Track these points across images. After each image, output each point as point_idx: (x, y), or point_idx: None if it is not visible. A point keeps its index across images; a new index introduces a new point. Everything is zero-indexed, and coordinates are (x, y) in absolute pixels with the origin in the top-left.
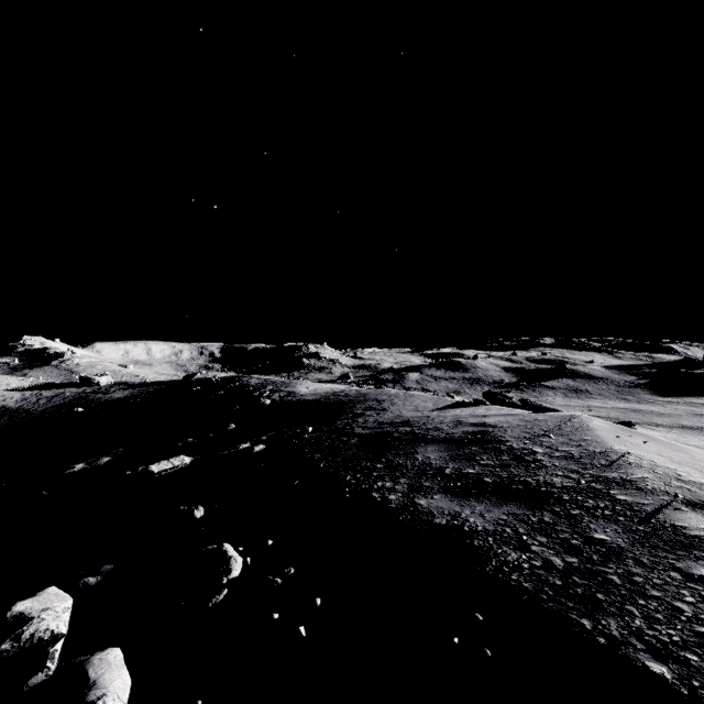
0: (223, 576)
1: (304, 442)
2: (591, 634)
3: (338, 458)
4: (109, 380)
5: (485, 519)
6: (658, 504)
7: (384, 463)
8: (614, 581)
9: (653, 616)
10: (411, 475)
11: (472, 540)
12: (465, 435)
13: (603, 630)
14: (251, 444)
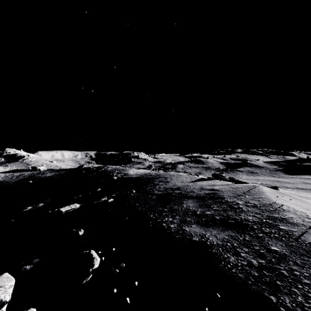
0: (90, 268)
1: (131, 197)
2: (276, 305)
3: (146, 205)
4: (44, 168)
5: (217, 238)
6: (300, 231)
7: (168, 208)
8: (284, 274)
9: (307, 295)
10: (181, 215)
11: (211, 249)
12: (205, 194)
13: (282, 303)
14: (107, 198)
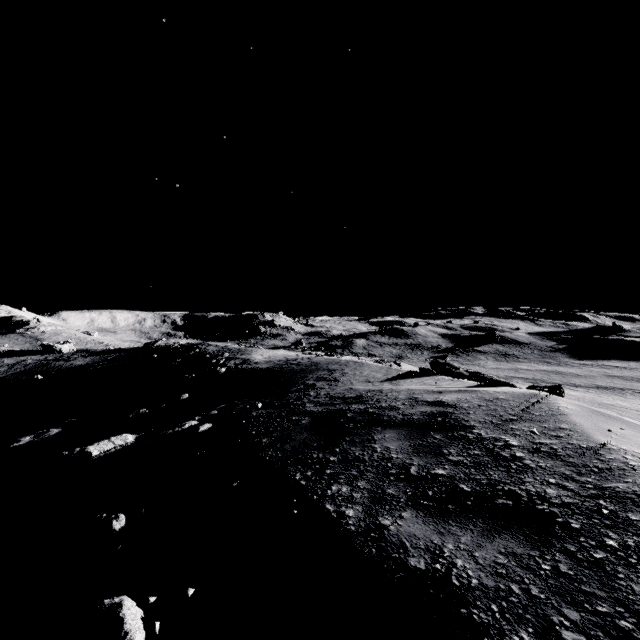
0: None
1: (252, 421)
2: None
3: (287, 445)
4: (71, 347)
5: (478, 563)
6: None
7: (338, 455)
8: None
9: None
10: (371, 476)
11: (469, 609)
12: (425, 417)
13: None
14: (199, 420)
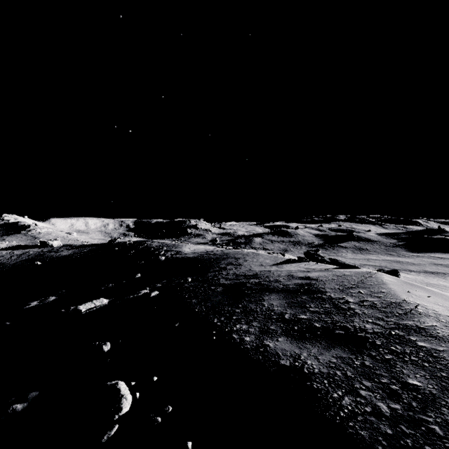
0: (115, 414)
1: (185, 290)
2: None
3: (208, 303)
4: (59, 243)
5: (319, 362)
6: None
7: (241, 308)
8: (436, 431)
9: None
10: (261, 319)
11: (311, 382)
12: (297, 286)
13: None
14: (149, 290)
